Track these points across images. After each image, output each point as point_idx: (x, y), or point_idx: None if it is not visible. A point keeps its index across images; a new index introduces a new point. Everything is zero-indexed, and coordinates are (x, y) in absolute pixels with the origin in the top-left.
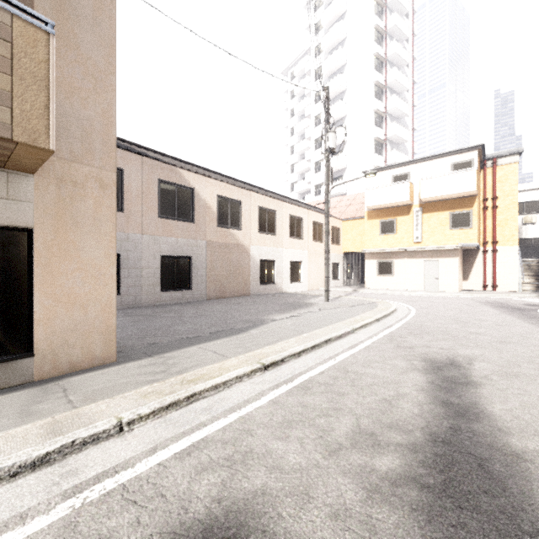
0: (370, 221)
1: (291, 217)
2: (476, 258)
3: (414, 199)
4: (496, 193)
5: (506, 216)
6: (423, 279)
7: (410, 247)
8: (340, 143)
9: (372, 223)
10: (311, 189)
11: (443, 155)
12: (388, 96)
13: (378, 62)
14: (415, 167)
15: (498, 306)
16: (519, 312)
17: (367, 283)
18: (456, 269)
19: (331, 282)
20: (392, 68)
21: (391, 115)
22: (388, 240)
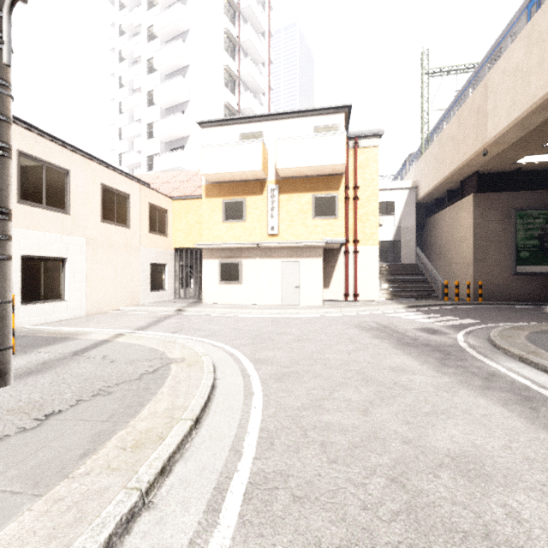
0: (209, 200)
1: (30, 160)
2: (337, 259)
3: (269, 171)
4: (358, 181)
5: (367, 210)
6: (280, 288)
7: (264, 241)
8: (181, 101)
9: (213, 203)
10: (142, 161)
11: (305, 113)
12: (242, 59)
13: (230, 9)
14: (270, 125)
15: (397, 339)
16: (454, 361)
17: (205, 295)
18: (320, 274)
19: (149, 295)
20: (246, 24)
21: (245, 85)
22: (235, 230)
